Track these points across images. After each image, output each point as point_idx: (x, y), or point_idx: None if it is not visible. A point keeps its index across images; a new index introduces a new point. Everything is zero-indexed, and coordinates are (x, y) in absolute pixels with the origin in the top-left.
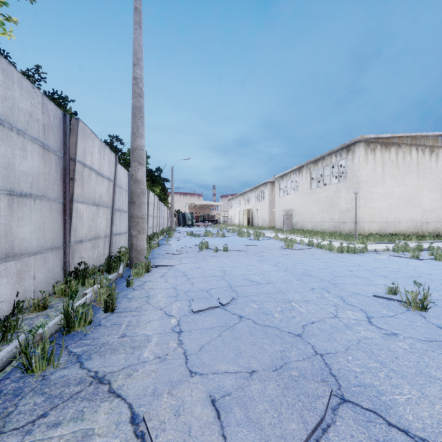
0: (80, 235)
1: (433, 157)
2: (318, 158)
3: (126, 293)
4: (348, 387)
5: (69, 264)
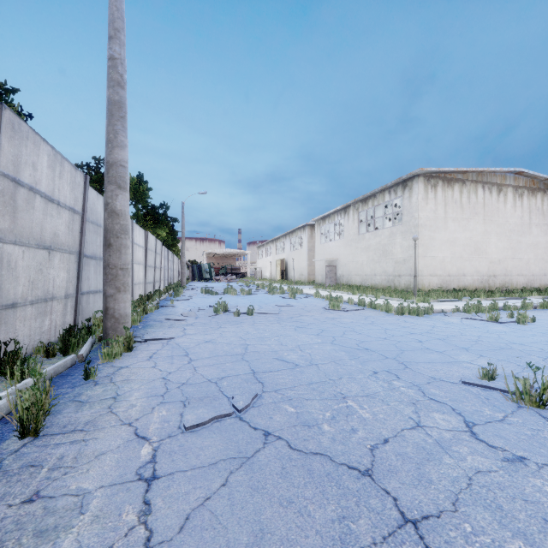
0: (10, 296)
1: (501, 198)
2: (367, 196)
3: (80, 391)
4: None
5: None
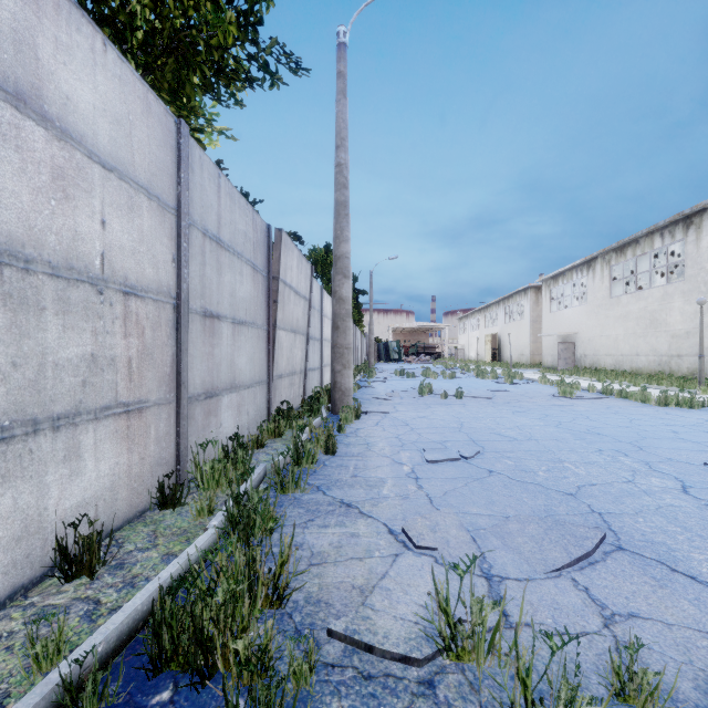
0: (280, 369)
1: None
2: (625, 242)
3: (340, 439)
4: (629, 541)
5: (272, 402)
